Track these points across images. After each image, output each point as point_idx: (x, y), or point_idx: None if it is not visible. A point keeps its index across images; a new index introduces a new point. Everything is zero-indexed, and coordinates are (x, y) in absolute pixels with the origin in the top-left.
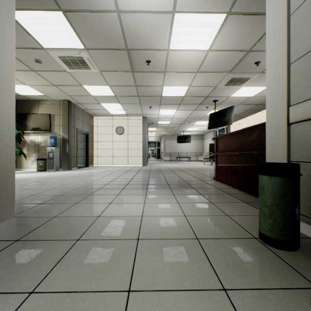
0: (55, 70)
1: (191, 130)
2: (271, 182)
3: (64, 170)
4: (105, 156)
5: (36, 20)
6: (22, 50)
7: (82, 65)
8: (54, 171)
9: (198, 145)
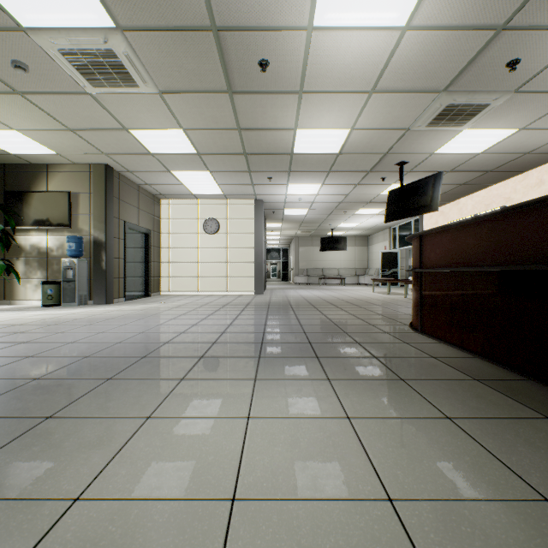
0: (64, 91)
1: (347, 227)
2: None
3: (97, 305)
4: (183, 275)
5: None
6: None
7: (117, 75)
8: (75, 307)
9: (359, 255)
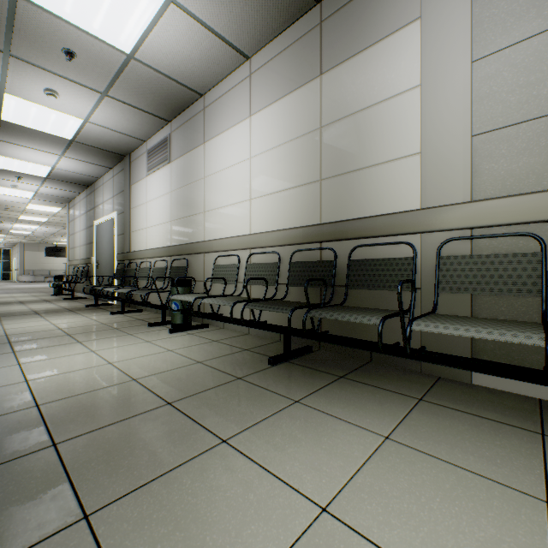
0: None
1: None
2: (56, 280)
3: None
4: None
5: None
6: None
7: None
8: None
9: None
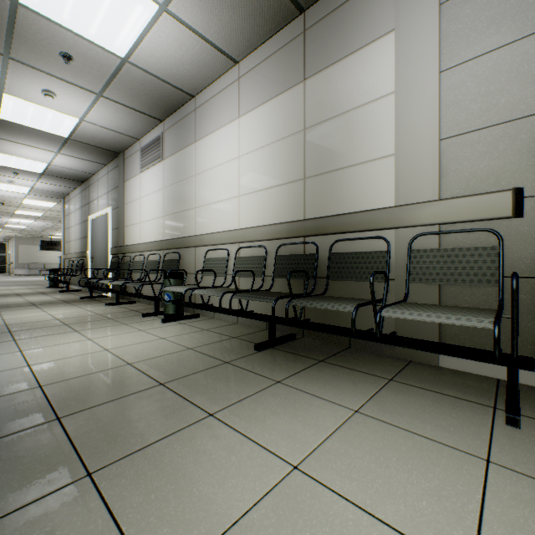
0: None
1: None
2: (51, 273)
3: None
4: None
5: None
6: None
7: None
8: None
9: None
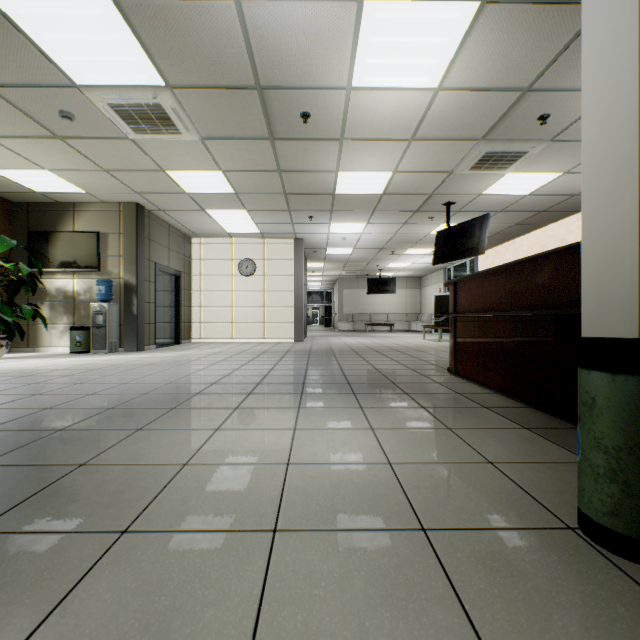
0: (105, 137)
1: (397, 267)
2: (618, 389)
3: (128, 352)
4: (216, 321)
5: (54, 19)
6: (29, 91)
7: (162, 124)
8: (106, 354)
9: (411, 299)
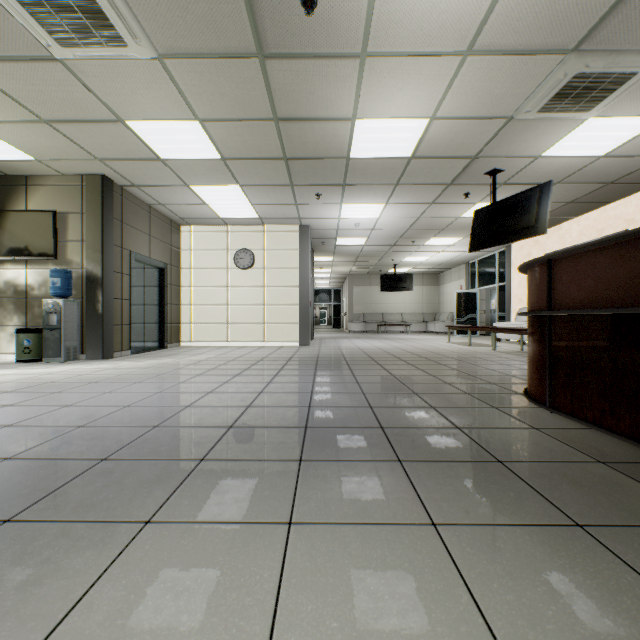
0: (23, 57)
1: (414, 261)
2: None
3: (91, 360)
4: (209, 321)
5: None
6: None
7: (92, 23)
8: (60, 363)
9: (427, 297)
